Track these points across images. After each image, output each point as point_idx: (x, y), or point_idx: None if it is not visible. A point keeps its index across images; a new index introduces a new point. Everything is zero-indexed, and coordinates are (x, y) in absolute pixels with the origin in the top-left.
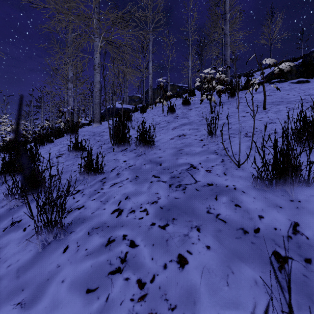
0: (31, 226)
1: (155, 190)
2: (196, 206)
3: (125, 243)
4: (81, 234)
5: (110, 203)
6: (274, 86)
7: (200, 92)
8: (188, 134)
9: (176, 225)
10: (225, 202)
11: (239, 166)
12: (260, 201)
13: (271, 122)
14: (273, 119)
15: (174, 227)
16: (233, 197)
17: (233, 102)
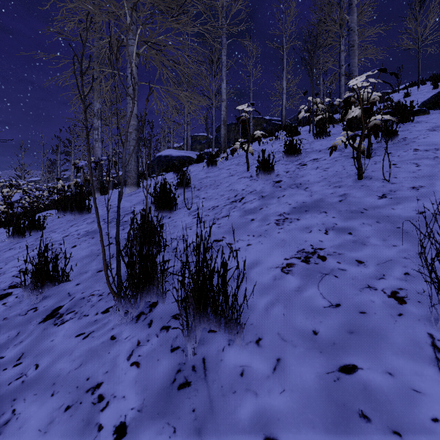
0: None
1: None
2: None
3: None
4: None
5: None
6: None
7: (304, 128)
8: (331, 253)
9: None
10: None
11: None
12: None
13: None
14: None
15: None
16: None
17: (396, 149)
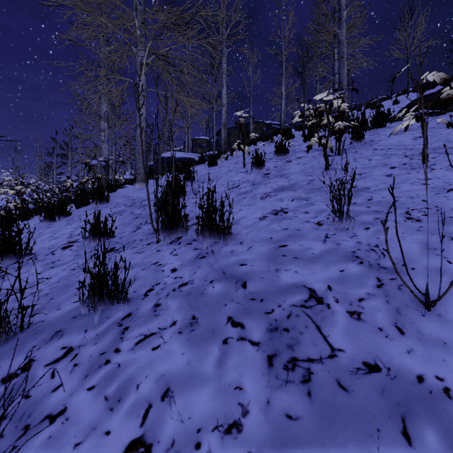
0: None
1: (235, 373)
2: None
3: None
4: None
5: (124, 409)
6: (443, 121)
7: (300, 132)
8: (292, 210)
9: None
10: None
11: (428, 306)
12: None
13: (450, 189)
14: (451, 182)
15: None
16: None
17: (361, 148)
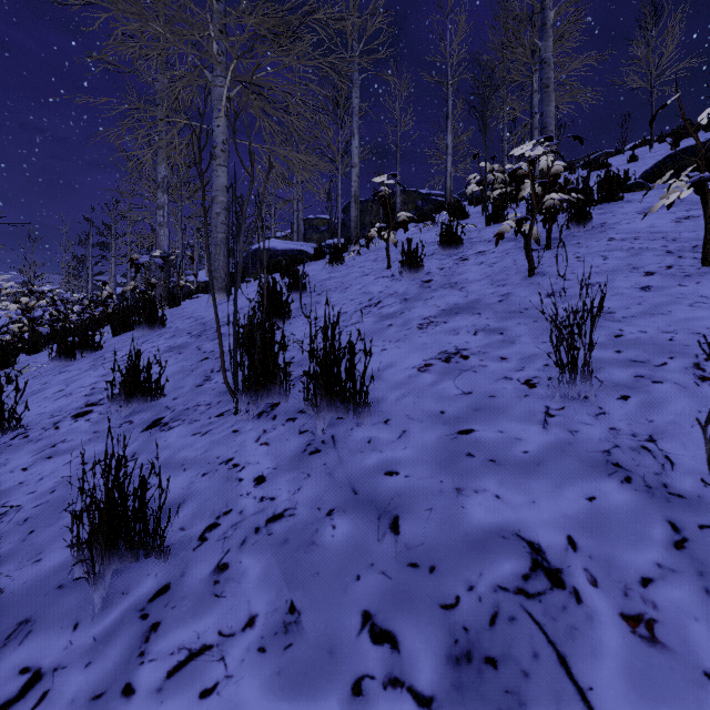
0: None
1: None
2: None
3: None
4: None
5: None
6: None
7: (477, 209)
8: (476, 352)
9: None
10: None
11: None
12: None
13: None
14: None
15: None
16: None
17: (587, 238)
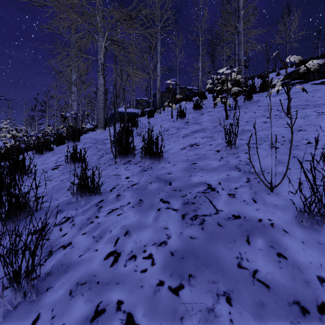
0: (0, 273)
1: (164, 222)
2: (220, 254)
3: (119, 317)
4: (61, 293)
5: (104, 240)
6: (300, 87)
7: (211, 95)
8: (202, 143)
9: (195, 288)
10: (262, 248)
11: (271, 189)
12: (314, 250)
13: (300, 130)
14: (302, 126)
15: (192, 292)
16: (272, 240)
17: (250, 105)
